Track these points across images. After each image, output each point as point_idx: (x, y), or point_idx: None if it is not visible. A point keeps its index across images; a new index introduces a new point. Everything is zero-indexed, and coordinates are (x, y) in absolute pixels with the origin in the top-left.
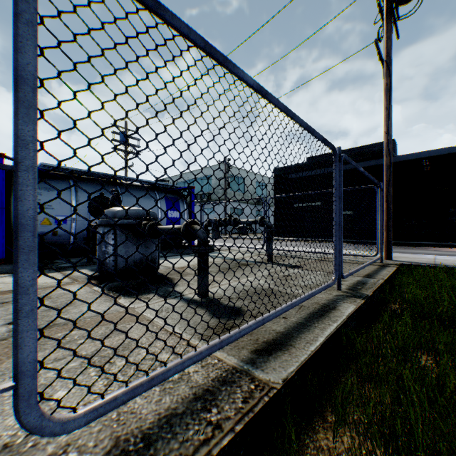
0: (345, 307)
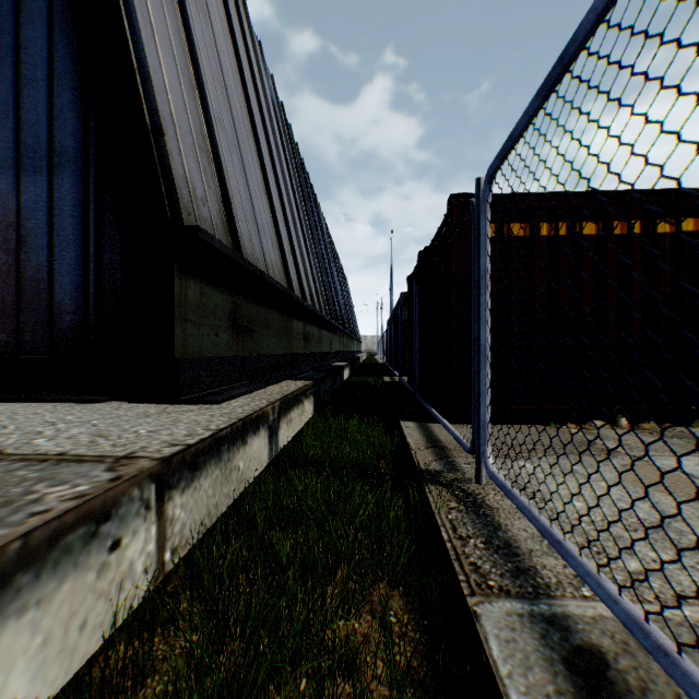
0: None
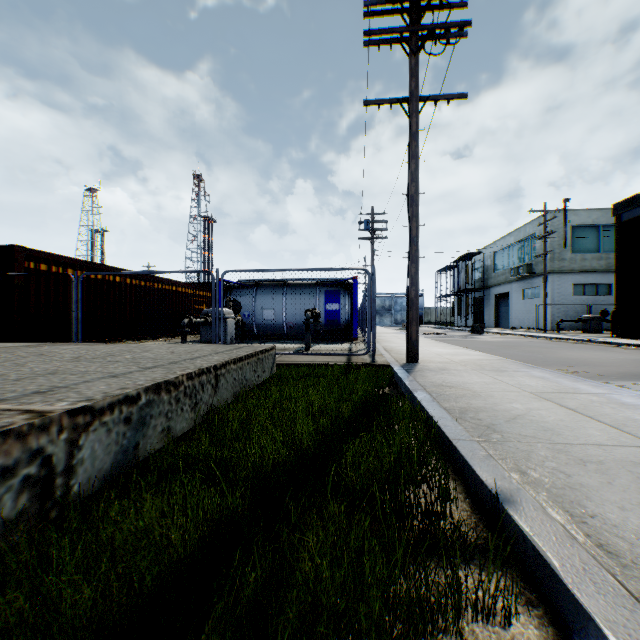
0: None
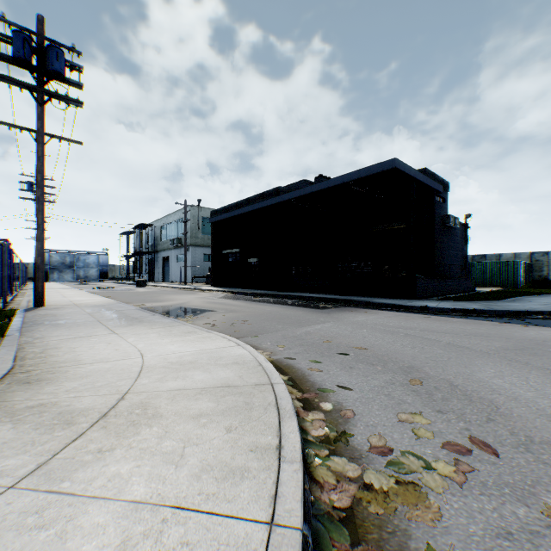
0: None
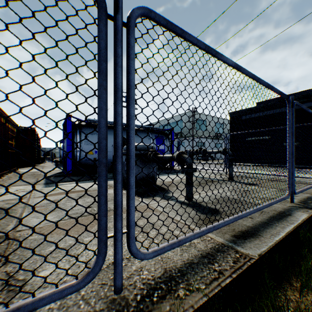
0: (299, 215)
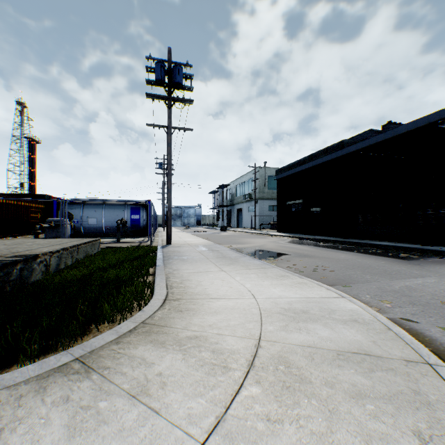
0: None
